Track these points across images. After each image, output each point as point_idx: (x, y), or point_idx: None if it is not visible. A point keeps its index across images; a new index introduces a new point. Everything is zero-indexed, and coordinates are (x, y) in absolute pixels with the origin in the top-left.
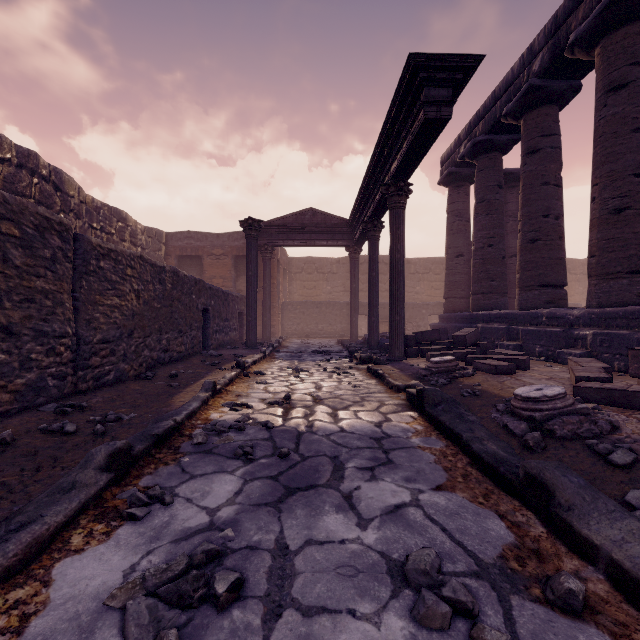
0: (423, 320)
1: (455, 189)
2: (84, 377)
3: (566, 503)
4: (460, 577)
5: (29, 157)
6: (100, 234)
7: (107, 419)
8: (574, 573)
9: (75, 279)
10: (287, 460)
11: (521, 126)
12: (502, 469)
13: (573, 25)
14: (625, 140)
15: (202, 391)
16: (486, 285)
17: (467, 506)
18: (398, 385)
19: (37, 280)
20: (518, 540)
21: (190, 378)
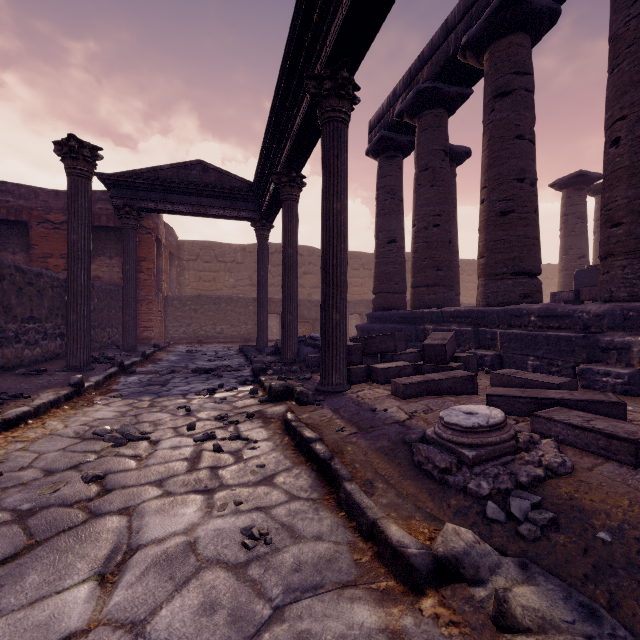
0: None
1: (387, 160)
2: None
3: None
4: None
5: None
6: None
7: None
8: None
9: None
10: None
11: (484, 62)
12: None
13: None
14: None
15: None
16: (431, 275)
17: None
18: (406, 555)
19: None
20: None
21: None
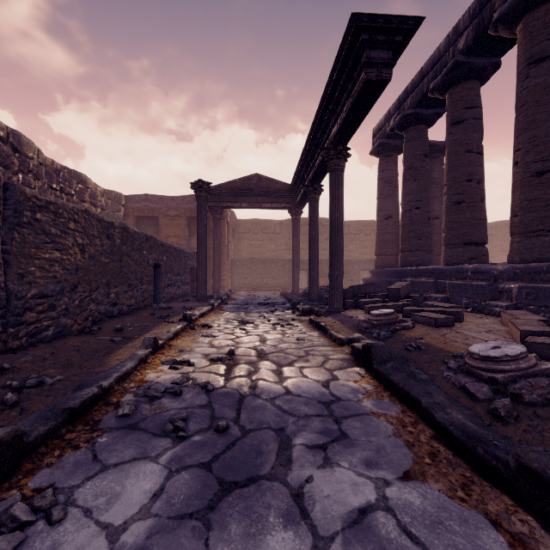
0: (356, 275)
1: (385, 158)
2: (16, 334)
3: None
4: None
5: None
6: (60, 194)
7: (26, 384)
8: None
9: (5, 231)
10: (225, 436)
11: (446, 100)
12: (480, 451)
13: (497, 4)
14: (546, 108)
15: (141, 348)
16: (414, 243)
17: (448, 506)
18: (341, 338)
19: None
20: None
21: (135, 332)
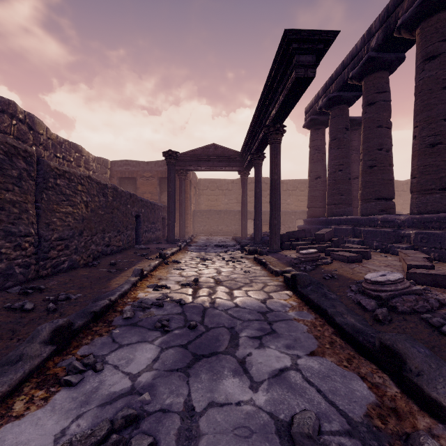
0: (292, 223)
1: (315, 131)
2: (44, 266)
3: (416, 369)
4: (336, 436)
5: (9, 105)
6: (62, 161)
7: (58, 298)
8: (427, 430)
9: (37, 193)
10: (195, 331)
11: (362, 86)
12: (361, 338)
13: (400, 13)
14: (437, 95)
15: (132, 276)
16: (337, 198)
17: (335, 369)
18: (277, 271)
19: (6, 193)
20: (378, 399)
21: (125, 266)
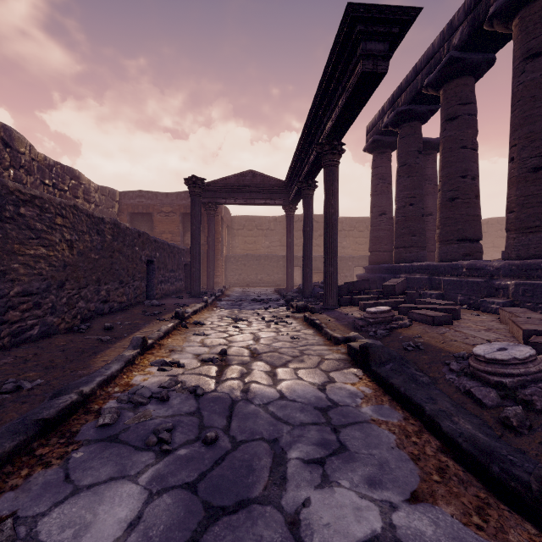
0: (349, 271)
1: (379, 155)
2: None
3: None
4: None
5: None
6: (52, 190)
7: (1, 389)
8: None
9: None
10: (214, 449)
11: (441, 96)
12: (496, 468)
13: None
14: None
15: (129, 348)
16: (408, 240)
17: (463, 536)
18: (337, 337)
19: None
20: None
21: (125, 330)
